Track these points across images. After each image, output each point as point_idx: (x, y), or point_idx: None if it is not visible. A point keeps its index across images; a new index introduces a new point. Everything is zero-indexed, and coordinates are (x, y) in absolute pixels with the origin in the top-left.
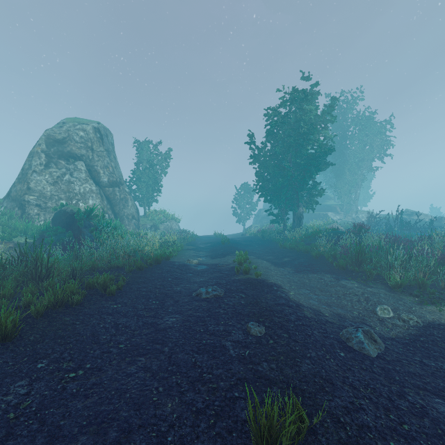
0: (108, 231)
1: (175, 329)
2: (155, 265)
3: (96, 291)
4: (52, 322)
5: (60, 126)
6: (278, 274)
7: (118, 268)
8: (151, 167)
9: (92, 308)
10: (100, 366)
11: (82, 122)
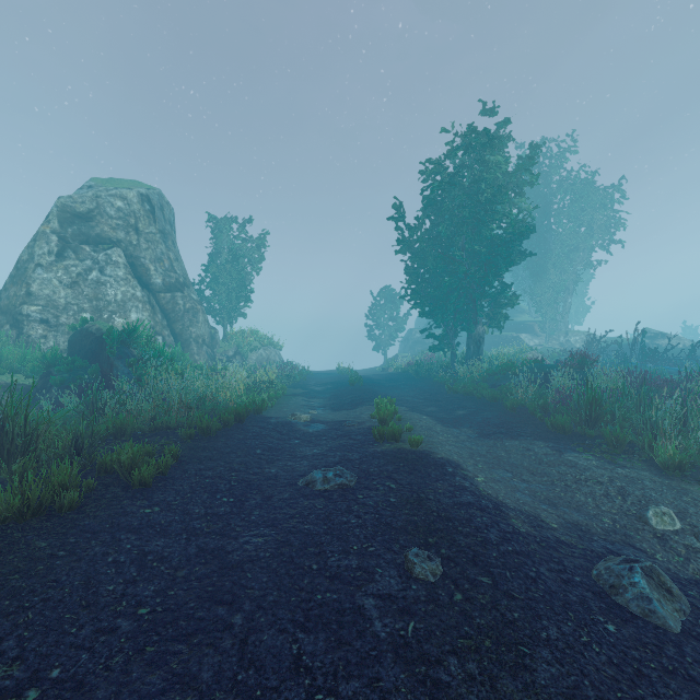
0: (157, 364)
1: (261, 563)
2: (235, 425)
3: (118, 478)
4: (6, 553)
5: (84, 192)
6: (450, 441)
7: (169, 430)
8: (236, 261)
9: (100, 516)
10: (83, 674)
11: (120, 186)
